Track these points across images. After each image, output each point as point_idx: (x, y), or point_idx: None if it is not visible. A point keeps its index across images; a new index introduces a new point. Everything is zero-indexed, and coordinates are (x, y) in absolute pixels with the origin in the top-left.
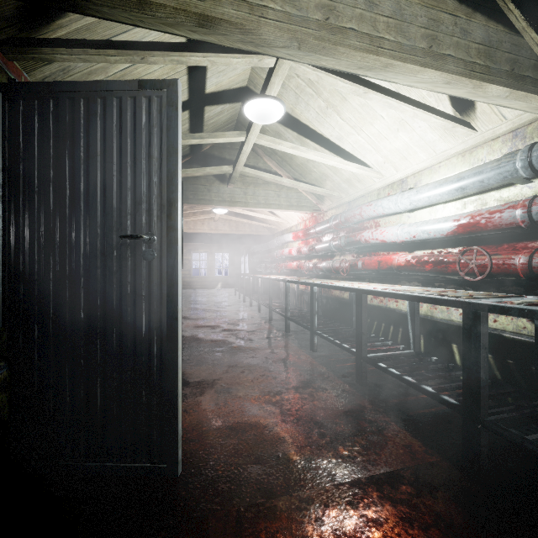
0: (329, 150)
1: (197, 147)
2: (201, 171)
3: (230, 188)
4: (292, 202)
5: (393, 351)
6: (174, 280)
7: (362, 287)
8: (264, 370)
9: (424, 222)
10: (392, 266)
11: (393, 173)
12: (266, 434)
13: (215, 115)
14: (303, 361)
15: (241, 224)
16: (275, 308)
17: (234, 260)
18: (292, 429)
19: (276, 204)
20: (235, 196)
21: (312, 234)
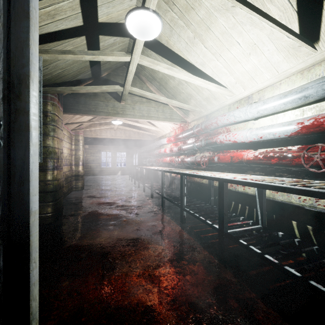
0: (194, 74)
1: (97, 72)
2: (98, 88)
3: (122, 104)
4: (167, 115)
5: (246, 227)
6: (24, 176)
7: (224, 177)
8: (145, 242)
9: (270, 126)
10: (243, 160)
11: (242, 91)
12: (144, 324)
13: (109, 46)
14: (176, 232)
15: (132, 133)
16: (155, 189)
17: (129, 156)
18: (169, 314)
19: (156, 117)
20: (126, 110)
21: (180, 138)
